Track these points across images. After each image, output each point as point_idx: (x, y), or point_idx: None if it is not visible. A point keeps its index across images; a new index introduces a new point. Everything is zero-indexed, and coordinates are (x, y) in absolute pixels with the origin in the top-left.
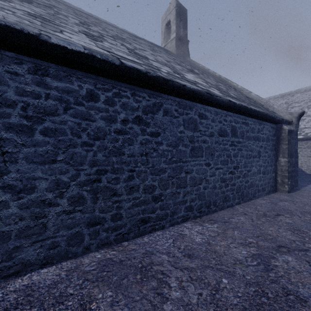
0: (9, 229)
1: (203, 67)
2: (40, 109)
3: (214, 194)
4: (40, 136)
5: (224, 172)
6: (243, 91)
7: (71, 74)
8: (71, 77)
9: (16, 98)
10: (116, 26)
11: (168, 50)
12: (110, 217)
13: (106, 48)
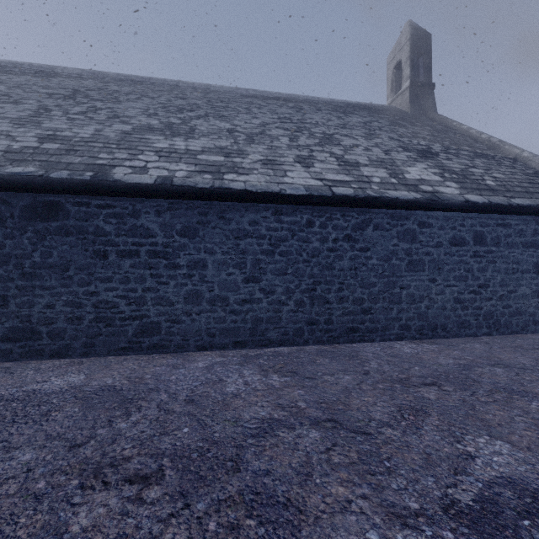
0: (262, 316)
1: (459, 127)
2: (278, 238)
3: (443, 316)
4: (278, 256)
5: (460, 291)
6: (532, 162)
7: (296, 209)
8: (296, 212)
9: (266, 233)
10: (320, 100)
11: (397, 108)
12: (323, 321)
13: (318, 175)
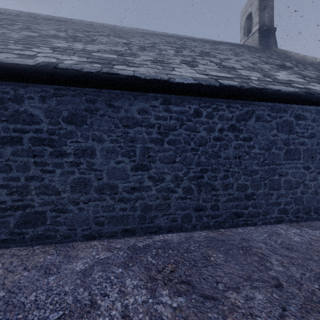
0: (151, 203)
1: (297, 55)
2: (166, 127)
3: (315, 200)
4: (166, 145)
5: None
6: None
7: (184, 99)
8: (184, 101)
9: (155, 122)
10: (195, 38)
11: (249, 45)
12: (209, 207)
13: (203, 72)
